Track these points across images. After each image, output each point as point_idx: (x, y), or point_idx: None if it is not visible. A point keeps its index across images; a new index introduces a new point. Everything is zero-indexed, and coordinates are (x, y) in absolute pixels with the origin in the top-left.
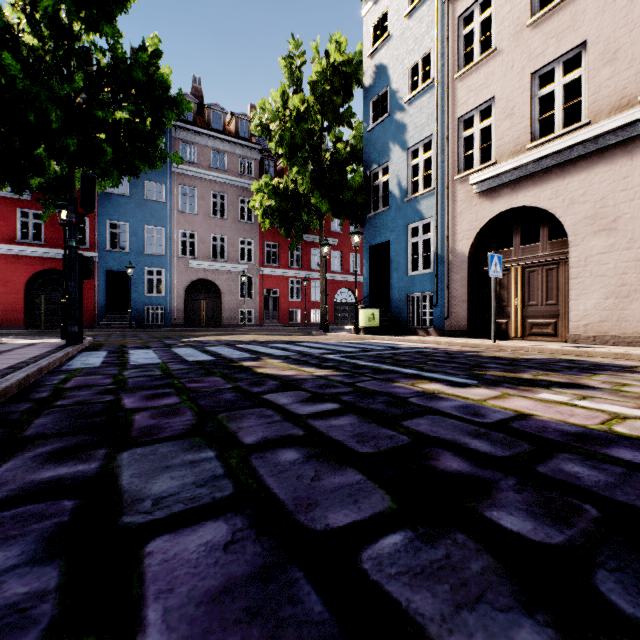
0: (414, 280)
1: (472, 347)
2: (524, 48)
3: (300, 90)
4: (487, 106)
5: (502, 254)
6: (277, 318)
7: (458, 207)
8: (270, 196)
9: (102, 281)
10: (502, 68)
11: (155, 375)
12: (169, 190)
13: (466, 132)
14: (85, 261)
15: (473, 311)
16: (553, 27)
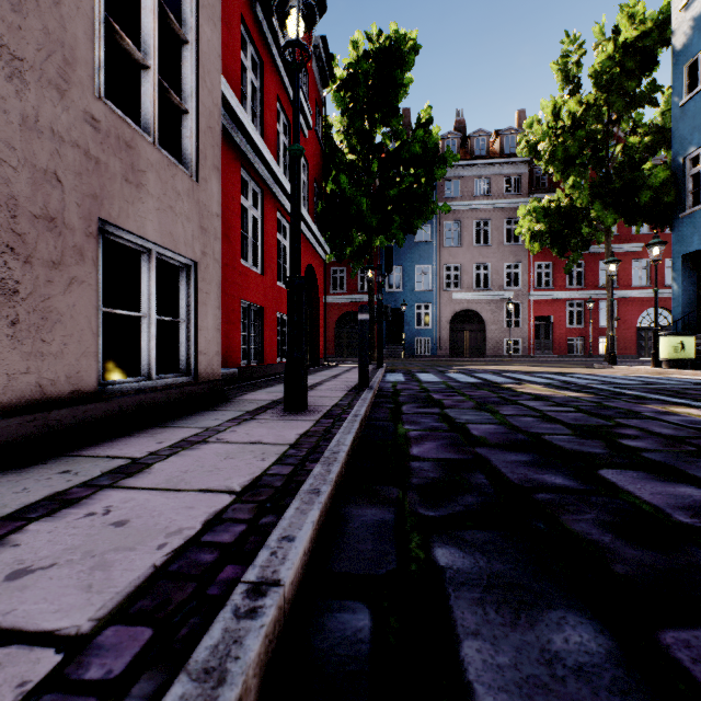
0: None
1: None
2: None
3: (577, 88)
4: None
5: None
6: (550, 348)
7: None
8: (538, 219)
9: None
10: None
11: (443, 387)
12: (434, 229)
13: None
14: (385, 308)
15: None
16: None
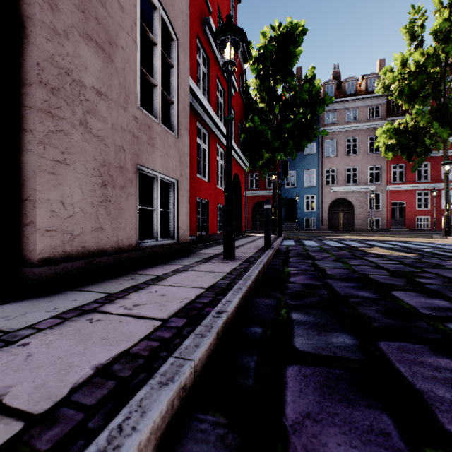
0: None
1: None
2: None
3: (421, 43)
4: None
5: None
6: (403, 224)
7: None
8: (390, 136)
9: None
10: None
11: (318, 249)
12: (318, 145)
13: None
14: (283, 199)
15: None
16: None
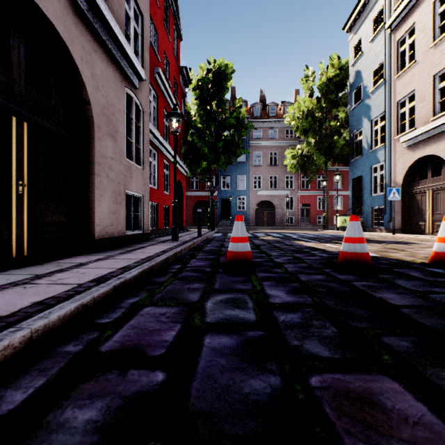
0: (374, 199)
1: (383, 237)
2: (429, 60)
3: (312, 93)
4: (412, 94)
5: (422, 183)
6: (309, 221)
7: (396, 155)
8: (292, 158)
9: (219, 204)
10: (418, 72)
11: None
12: (248, 156)
13: (401, 110)
14: (215, 202)
15: (406, 217)
16: (444, 48)
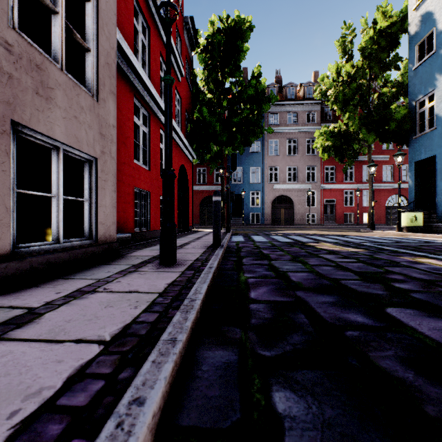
0: None
1: None
2: None
3: (351, 57)
4: None
5: None
6: (334, 219)
7: None
8: (327, 138)
9: None
10: None
11: (269, 245)
12: (262, 144)
13: None
14: (231, 193)
15: None
16: None
